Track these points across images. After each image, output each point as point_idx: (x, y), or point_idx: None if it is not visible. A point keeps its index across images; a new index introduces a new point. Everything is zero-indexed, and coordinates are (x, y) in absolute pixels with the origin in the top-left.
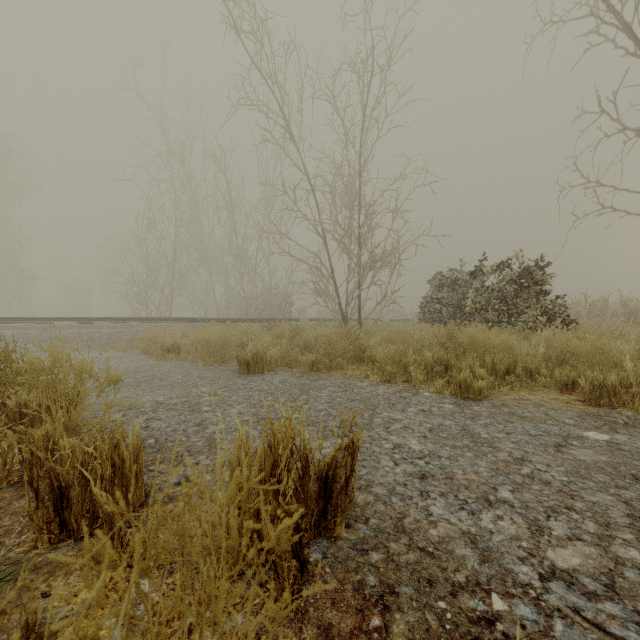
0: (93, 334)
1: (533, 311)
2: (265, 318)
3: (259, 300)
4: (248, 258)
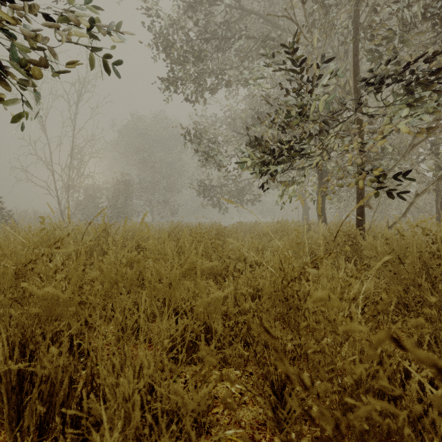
0: None
1: (1, 217)
2: None
3: None
4: None
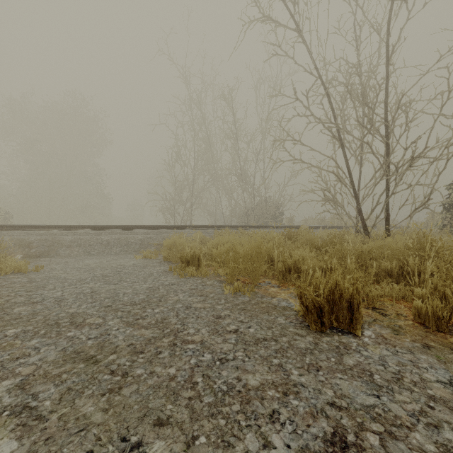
0: (129, 239)
1: None
2: (267, 225)
3: (257, 211)
4: (248, 177)
